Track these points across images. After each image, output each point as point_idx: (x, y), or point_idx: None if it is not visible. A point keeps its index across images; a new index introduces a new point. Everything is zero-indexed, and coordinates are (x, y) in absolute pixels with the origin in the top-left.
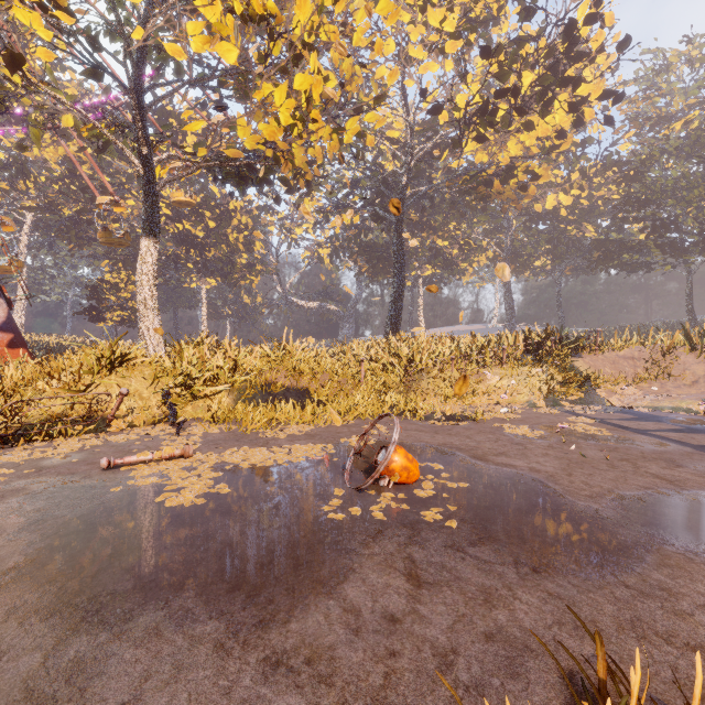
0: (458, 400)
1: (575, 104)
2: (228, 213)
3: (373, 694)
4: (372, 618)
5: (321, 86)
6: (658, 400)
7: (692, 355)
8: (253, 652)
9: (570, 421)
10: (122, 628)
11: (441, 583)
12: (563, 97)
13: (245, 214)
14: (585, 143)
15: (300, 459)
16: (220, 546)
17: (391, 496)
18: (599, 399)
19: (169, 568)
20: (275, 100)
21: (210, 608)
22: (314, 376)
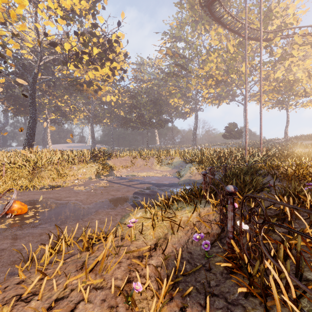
0: (60, 179)
1: (112, 68)
2: None
3: None
4: None
5: None
6: (129, 173)
7: (140, 158)
8: None
9: (100, 182)
10: None
11: (25, 236)
12: (108, 63)
13: None
14: (119, 80)
15: None
16: None
17: (12, 220)
18: (114, 174)
19: None
20: None
21: None
22: None
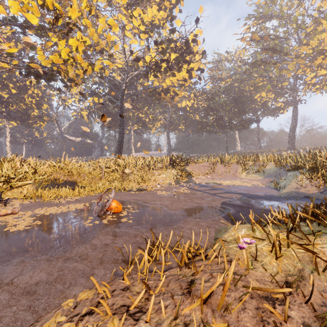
0: (144, 183)
1: (189, 70)
2: (25, 86)
3: (99, 258)
4: (100, 245)
5: (83, 47)
6: (209, 180)
7: (221, 165)
8: (61, 259)
9: (180, 188)
10: (7, 263)
11: (123, 235)
12: (185, 66)
13: (36, 88)
14: (195, 83)
15: (73, 209)
16: (42, 239)
17: (111, 217)
18: (193, 181)
19: (20, 247)
20: (59, 46)
21: (42, 253)
22: (79, 175)
